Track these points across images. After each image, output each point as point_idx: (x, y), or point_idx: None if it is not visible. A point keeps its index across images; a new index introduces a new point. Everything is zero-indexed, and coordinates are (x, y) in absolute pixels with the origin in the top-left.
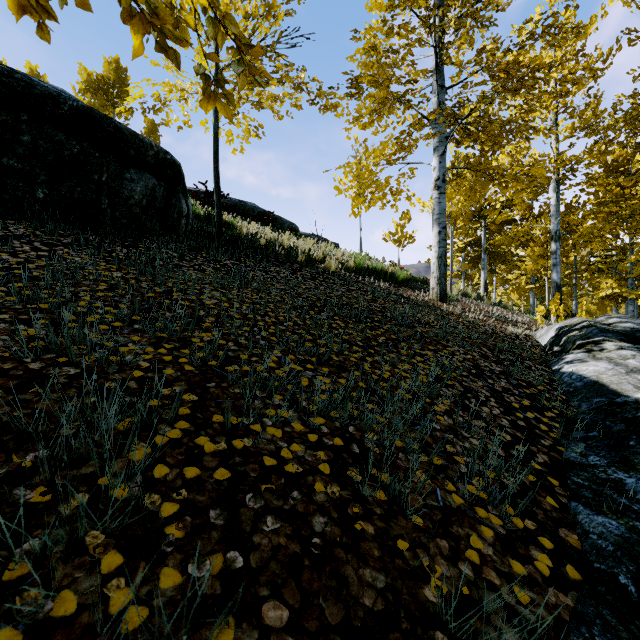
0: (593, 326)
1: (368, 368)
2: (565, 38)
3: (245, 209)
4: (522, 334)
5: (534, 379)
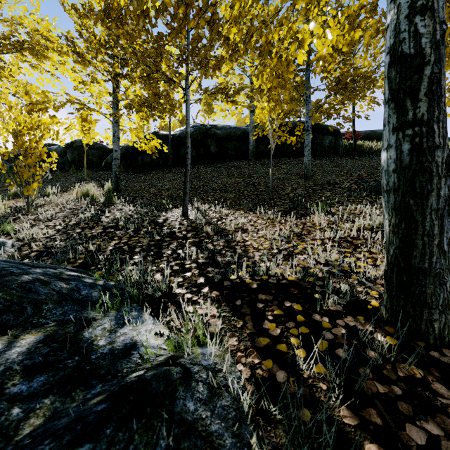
0: None
1: None
2: None
3: (375, 135)
4: None
5: None
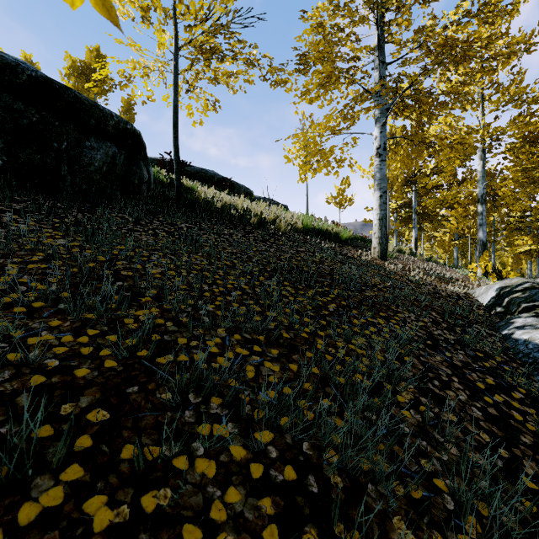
0: (537, 288)
1: (321, 346)
2: (499, 15)
3: (206, 176)
4: (461, 292)
5: (489, 348)
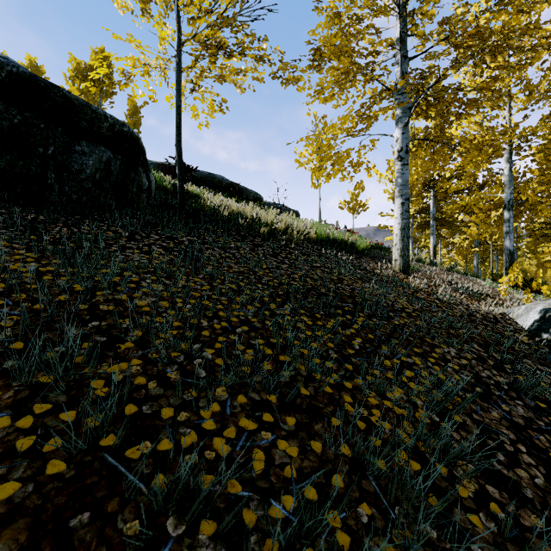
0: None
1: (349, 405)
2: (537, 2)
3: (214, 181)
4: (497, 313)
5: (549, 393)
